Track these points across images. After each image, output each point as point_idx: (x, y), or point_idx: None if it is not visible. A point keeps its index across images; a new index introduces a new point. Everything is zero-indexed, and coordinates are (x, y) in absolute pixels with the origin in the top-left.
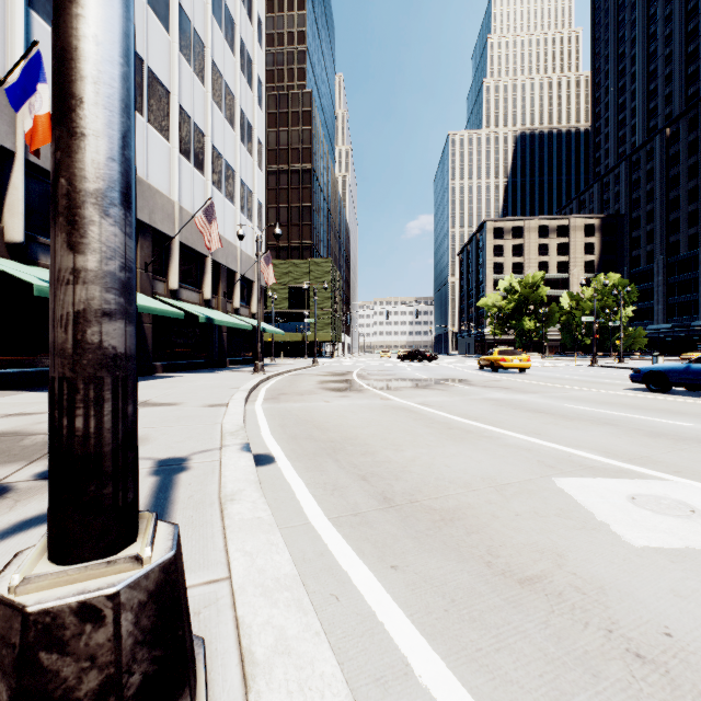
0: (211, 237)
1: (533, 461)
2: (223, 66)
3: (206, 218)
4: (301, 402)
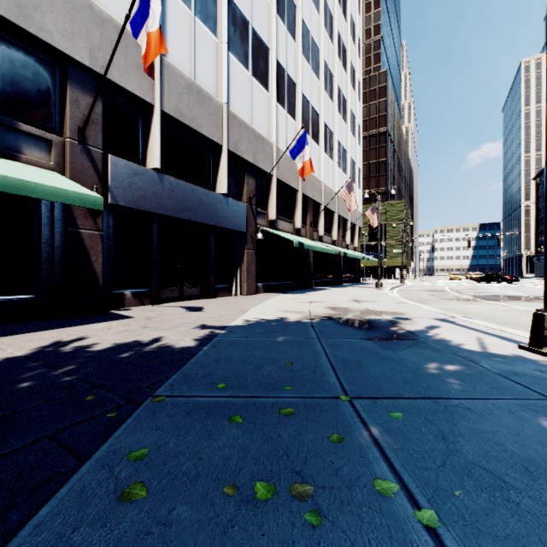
0: (351, 202)
1: None
2: (341, 84)
3: (347, 191)
4: (444, 305)
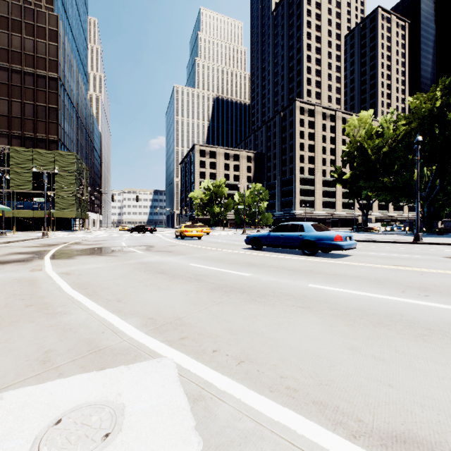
0: None
1: (38, 354)
2: None
3: None
4: None
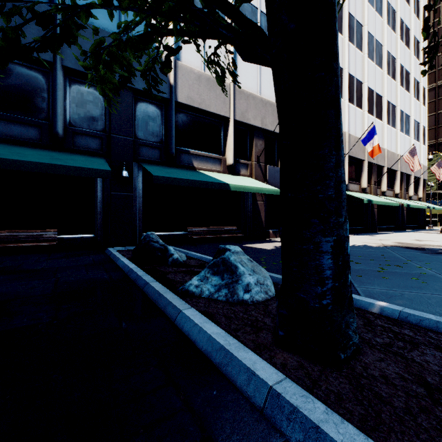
0: (414, 164)
1: None
2: (404, 61)
3: (410, 155)
4: None
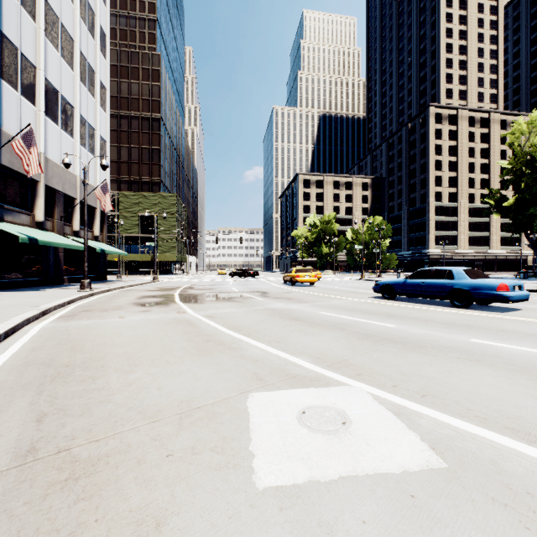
0: (31, 161)
1: (250, 374)
2: (60, 9)
3: (25, 143)
4: (94, 319)
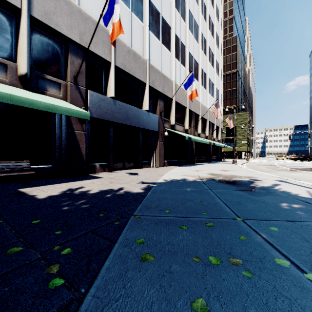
0: (218, 113)
1: None
2: (211, 45)
3: (215, 107)
4: (277, 173)
